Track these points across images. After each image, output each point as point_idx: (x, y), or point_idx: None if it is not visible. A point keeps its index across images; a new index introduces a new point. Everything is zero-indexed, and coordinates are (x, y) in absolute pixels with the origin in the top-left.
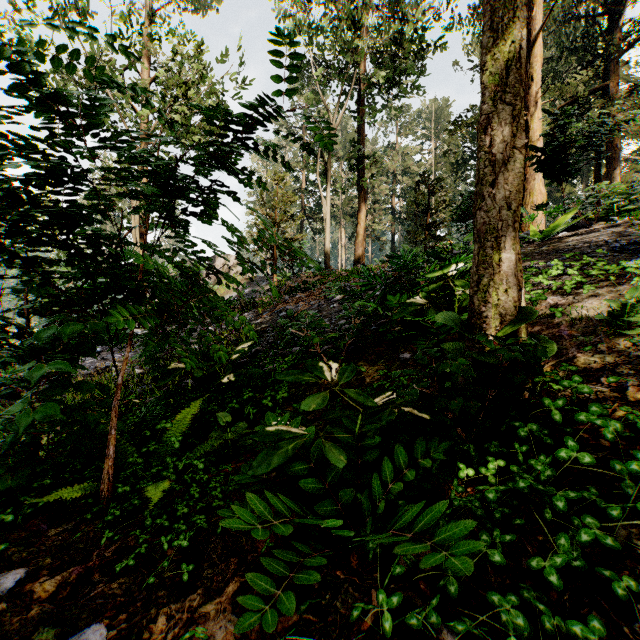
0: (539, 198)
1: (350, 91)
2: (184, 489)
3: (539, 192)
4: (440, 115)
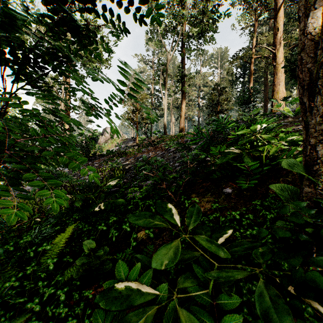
0: (282, 95)
1: (177, 40)
2: (47, 319)
3: (282, 92)
4: (223, 56)
